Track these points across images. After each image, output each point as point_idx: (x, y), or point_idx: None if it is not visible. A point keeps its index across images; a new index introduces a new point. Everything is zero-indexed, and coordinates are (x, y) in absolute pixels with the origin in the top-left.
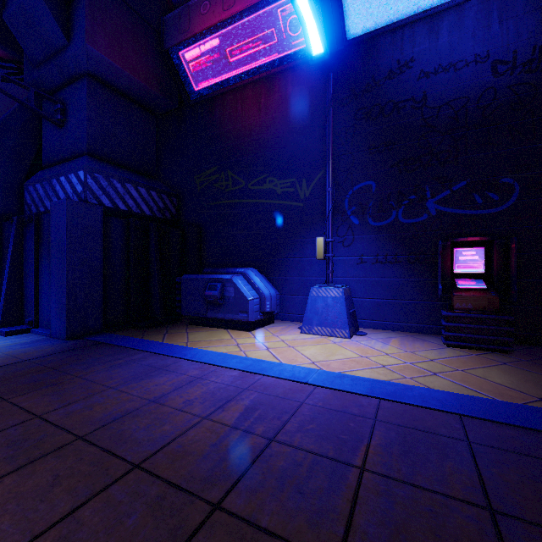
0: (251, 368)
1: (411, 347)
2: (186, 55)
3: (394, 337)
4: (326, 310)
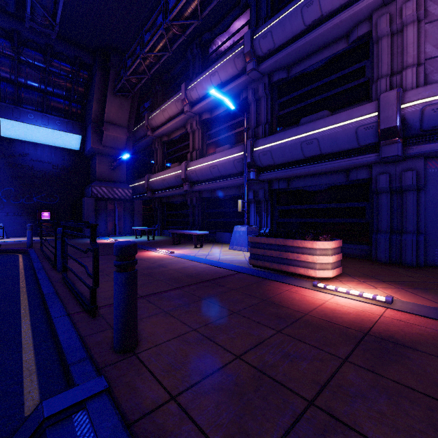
0: None
1: None
2: None
3: (22, 238)
4: None
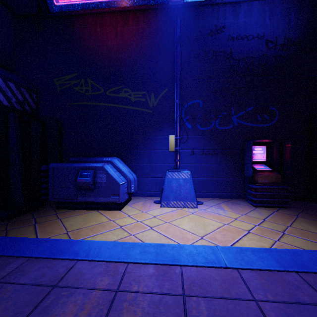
0: (163, 259)
1: (239, 210)
2: None
3: (220, 203)
4: (179, 188)
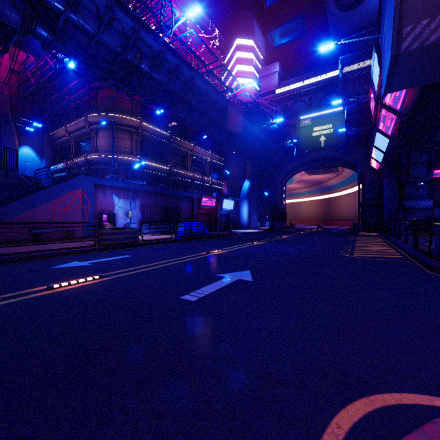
0: None
1: None
2: (435, 171)
3: None
4: None
